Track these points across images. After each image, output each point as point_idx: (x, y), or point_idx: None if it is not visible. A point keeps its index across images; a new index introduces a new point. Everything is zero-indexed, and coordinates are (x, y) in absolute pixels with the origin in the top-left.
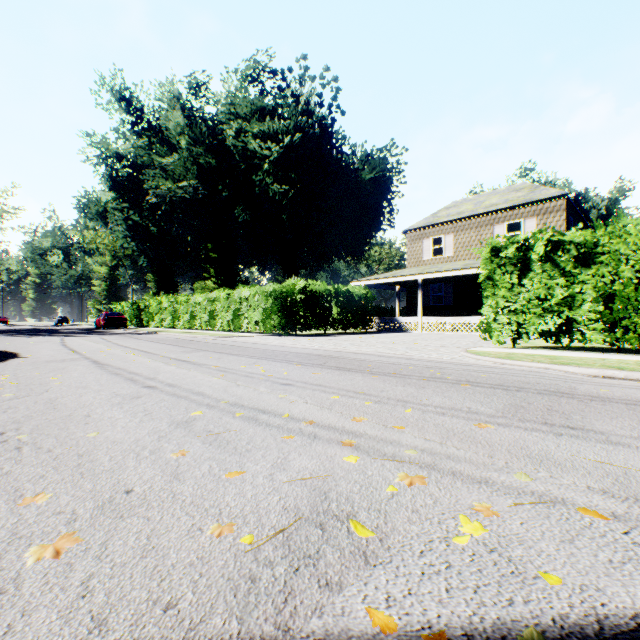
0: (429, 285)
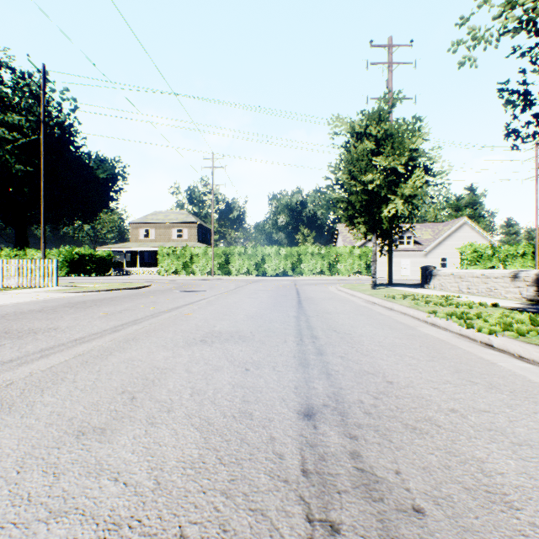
0: (143, 252)
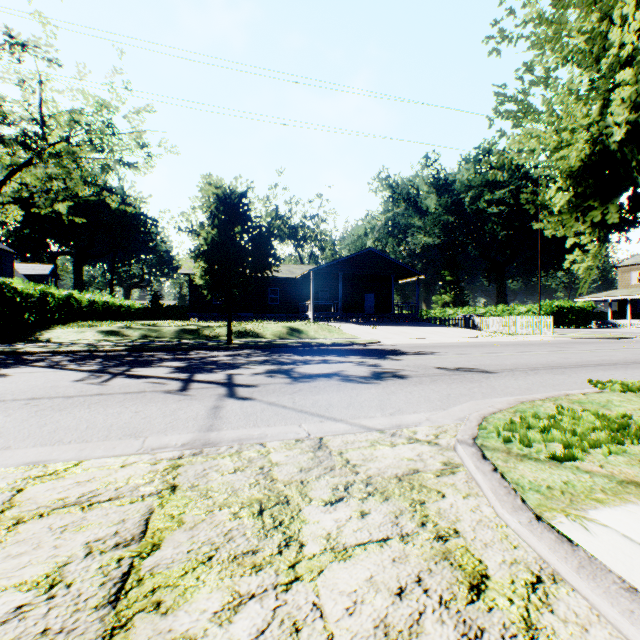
0: (635, 300)
